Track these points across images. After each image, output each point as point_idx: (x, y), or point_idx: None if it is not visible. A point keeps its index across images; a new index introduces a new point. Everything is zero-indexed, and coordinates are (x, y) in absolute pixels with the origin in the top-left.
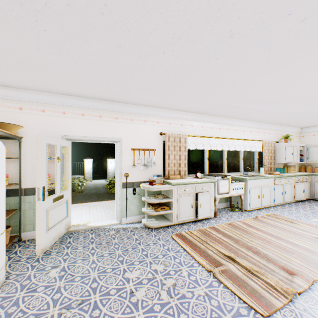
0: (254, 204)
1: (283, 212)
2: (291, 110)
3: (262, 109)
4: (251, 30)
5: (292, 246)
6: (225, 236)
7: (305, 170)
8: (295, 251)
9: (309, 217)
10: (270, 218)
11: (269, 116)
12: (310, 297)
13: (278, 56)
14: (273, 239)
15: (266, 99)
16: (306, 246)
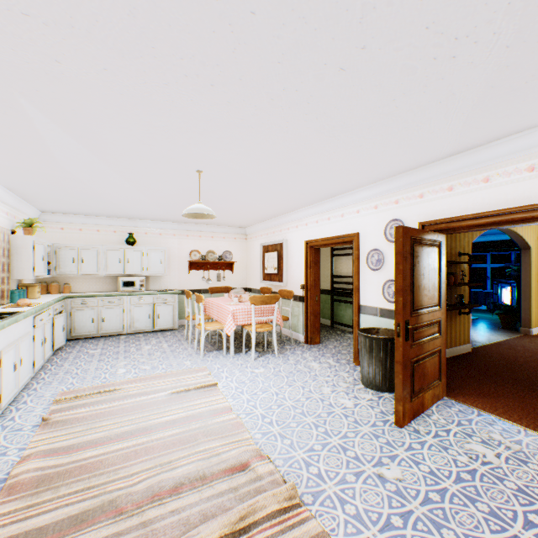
0: (9, 393)
1: (68, 380)
2: (93, 176)
3: (56, 149)
4: (350, 5)
5: (177, 427)
6: (70, 531)
7: (48, 291)
8: (192, 431)
9: (113, 370)
10: (73, 404)
11: (39, 169)
12: (289, 474)
13: (261, 84)
14: (147, 439)
15: (107, 134)
16: (184, 414)
